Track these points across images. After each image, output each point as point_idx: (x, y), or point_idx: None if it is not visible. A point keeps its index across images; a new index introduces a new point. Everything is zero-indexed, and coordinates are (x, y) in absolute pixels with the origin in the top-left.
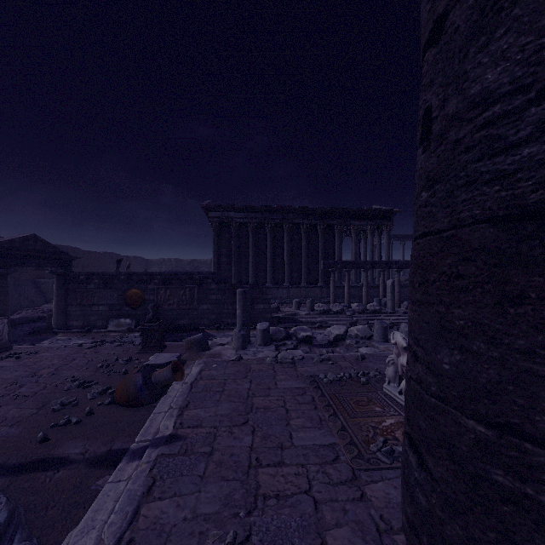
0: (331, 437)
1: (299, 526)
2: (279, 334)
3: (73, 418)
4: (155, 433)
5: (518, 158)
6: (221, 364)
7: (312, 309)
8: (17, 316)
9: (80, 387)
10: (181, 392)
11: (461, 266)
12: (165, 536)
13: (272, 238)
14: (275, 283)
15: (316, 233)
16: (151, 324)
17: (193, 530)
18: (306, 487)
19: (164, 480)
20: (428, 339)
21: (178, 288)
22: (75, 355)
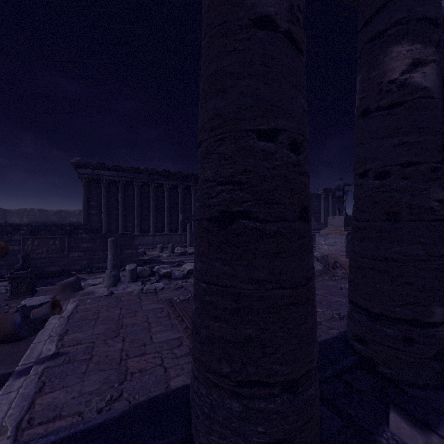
0: (179, 333)
1: (154, 382)
2: (145, 272)
3: None
4: (38, 356)
5: (212, 202)
6: (95, 299)
7: (173, 252)
8: None
9: None
10: (59, 324)
11: (202, 233)
12: (59, 410)
13: (140, 194)
14: (142, 232)
15: (176, 192)
16: (21, 272)
17: (81, 401)
18: (160, 362)
19: (53, 381)
20: (196, 259)
21: (47, 238)
22: None
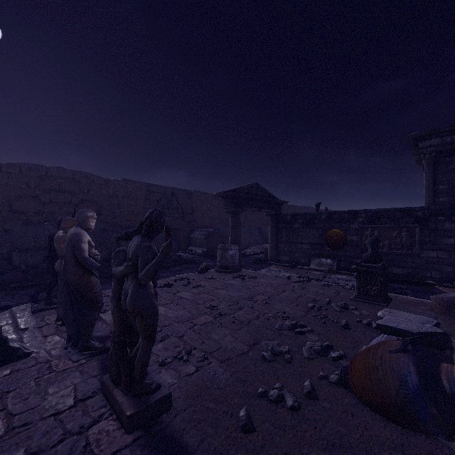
0: None
1: None
2: None
3: (287, 395)
4: None
5: None
6: None
7: None
8: (249, 250)
9: (292, 330)
10: None
11: None
12: None
13: None
14: None
15: None
16: (369, 264)
17: None
18: None
19: None
20: None
21: (389, 228)
22: (284, 286)
